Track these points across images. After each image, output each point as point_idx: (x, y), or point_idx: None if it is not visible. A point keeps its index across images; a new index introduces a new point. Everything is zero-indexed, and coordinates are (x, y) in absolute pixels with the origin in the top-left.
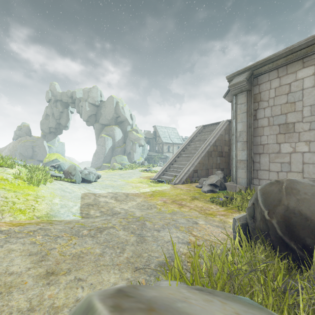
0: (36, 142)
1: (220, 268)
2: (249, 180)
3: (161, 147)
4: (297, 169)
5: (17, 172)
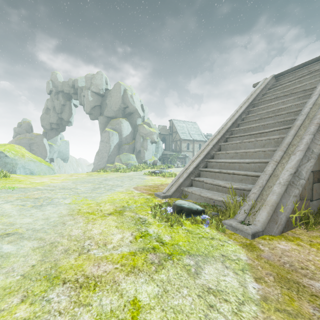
0: (34, 140)
1: None
2: None
3: (178, 145)
4: None
5: None
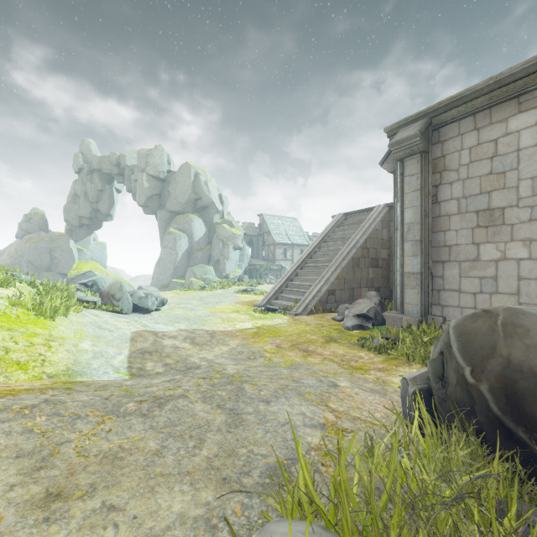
0: (56, 243)
1: (387, 484)
2: (424, 307)
3: (272, 252)
4: (508, 288)
5: (16, 294)
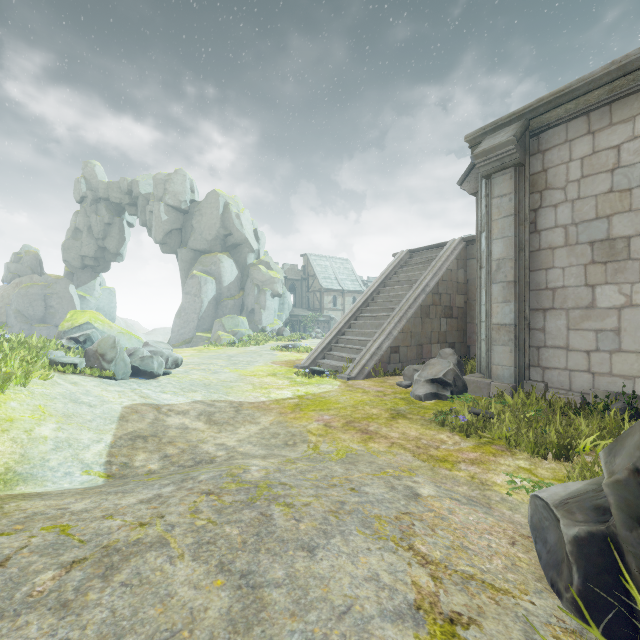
0: (52, 288)
1: None
2: (520, 370)
3: (318, 299)
4: (635, 344)
5: None
